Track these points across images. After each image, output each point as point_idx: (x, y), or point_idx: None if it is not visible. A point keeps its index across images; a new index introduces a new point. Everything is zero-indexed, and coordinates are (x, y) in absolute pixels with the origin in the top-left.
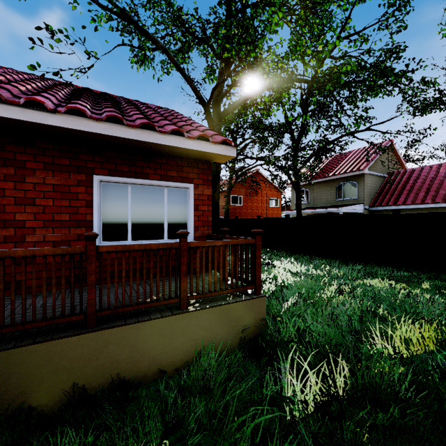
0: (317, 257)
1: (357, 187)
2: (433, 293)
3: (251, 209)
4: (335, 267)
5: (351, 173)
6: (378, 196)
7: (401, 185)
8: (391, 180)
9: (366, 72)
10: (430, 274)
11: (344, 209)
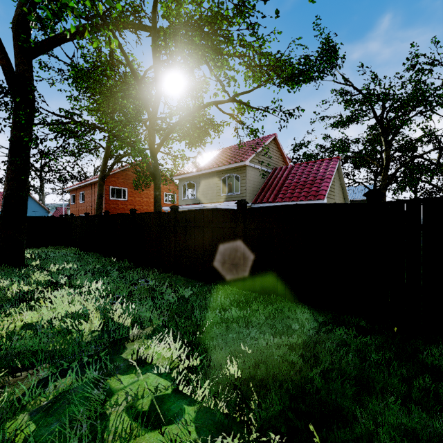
0: (157, 273)
1: (240, 181)
2: (229, 406)
3: (140, 205)
4: (148, 298)
5: (234, 164)
6: (260, 192)
7: (282, 181)
8: (274, 176)
9: (229, 22)
10: (274, 306)
11: (222, 205)
